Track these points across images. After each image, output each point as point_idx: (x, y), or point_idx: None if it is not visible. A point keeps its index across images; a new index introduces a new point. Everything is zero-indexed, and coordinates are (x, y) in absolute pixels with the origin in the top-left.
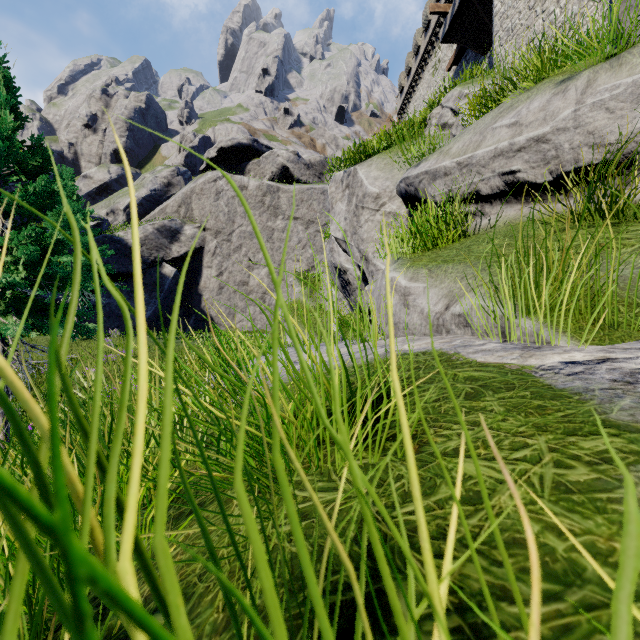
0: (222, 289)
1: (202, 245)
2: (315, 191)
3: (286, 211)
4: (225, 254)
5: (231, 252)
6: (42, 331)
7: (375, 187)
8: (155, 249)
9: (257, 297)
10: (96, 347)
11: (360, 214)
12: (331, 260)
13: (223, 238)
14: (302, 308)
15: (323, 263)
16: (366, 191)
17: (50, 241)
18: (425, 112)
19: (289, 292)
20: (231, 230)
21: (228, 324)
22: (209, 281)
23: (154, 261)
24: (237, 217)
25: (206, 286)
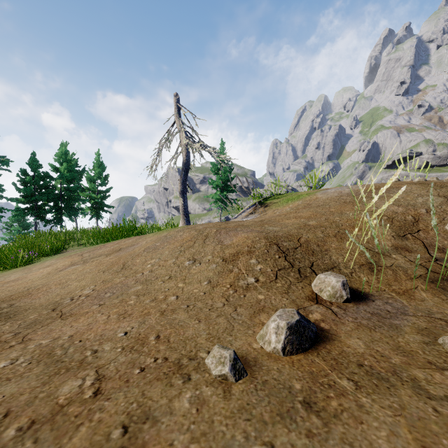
0: None
1: None
2: (444, 176)
3: None
4: None
5: None
6: None
7: None
8: None
9: None
10: None
11: None
12: None
13: None
14: None
15: None
16: None
17: None
18: None
19: None
20: None
21: None
22: None
23: None
24: None
25: None
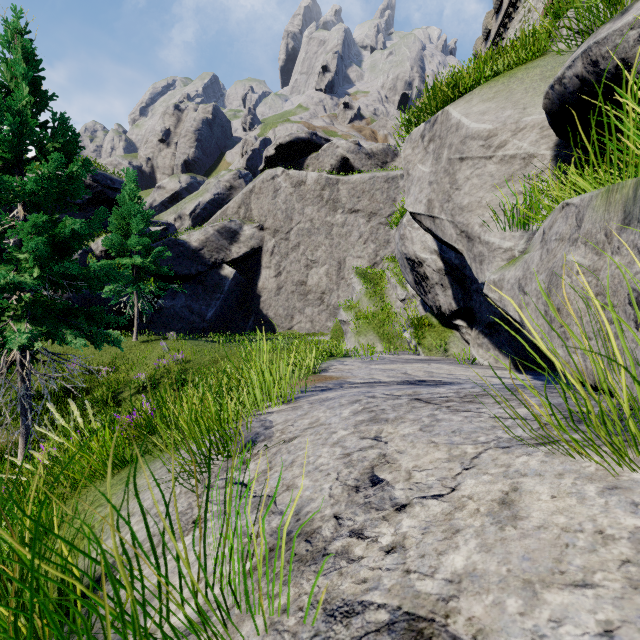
0: (280, 289)
1: (260, 245)
2: (378, 180)
3: (346, 204)
4: (283, 253)
5: (289, 251)
6: (58, 340)
7: (484, 122)
8: (215, 251)
9: (315, 297)
10: (153, 350)
11: (456, 170)
12: (402, 250)
13: (281, 237)
14: (364, 309)
15: (387, 259)
16: (467, 133)
17: (63, 232)
18: (546, 26)
19: (349, 291)
20: (289, 228)
21: (286, 326)
22: (267, 282)
23: (215, 263)
24: (295, 214)
25: (264, 287)
